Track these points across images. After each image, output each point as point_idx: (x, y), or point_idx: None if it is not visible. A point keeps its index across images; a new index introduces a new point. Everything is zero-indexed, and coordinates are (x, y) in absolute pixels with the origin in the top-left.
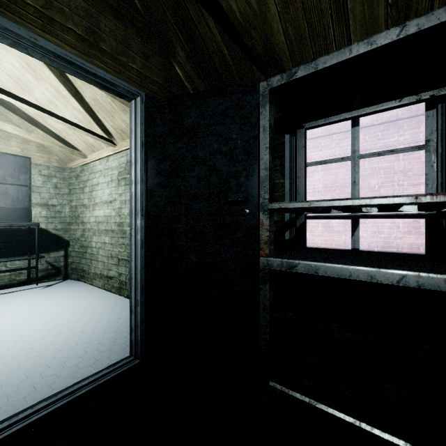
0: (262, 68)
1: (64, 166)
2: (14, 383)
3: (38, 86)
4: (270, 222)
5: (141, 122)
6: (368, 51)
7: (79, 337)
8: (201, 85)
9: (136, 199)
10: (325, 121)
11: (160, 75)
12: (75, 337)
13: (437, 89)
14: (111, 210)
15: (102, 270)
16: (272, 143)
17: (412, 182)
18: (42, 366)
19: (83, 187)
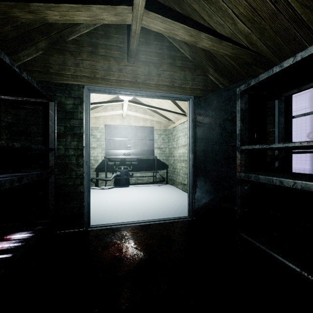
0: (254, 66)
1: (166, 129)
2: (149, 213)
3: None
4: (241, 156)
5: (192, 110)
6: (281, 70)
7: (169, 206)
8: (224, 81)
9: (189, 145)
10: (297, 90)
11: (201, 85)
12: (168, 205)
13: None
14: (185, 149)
15: (181, 180)
16: (242, 117)
17: None
18: (157, 211)
19: (173, 138)
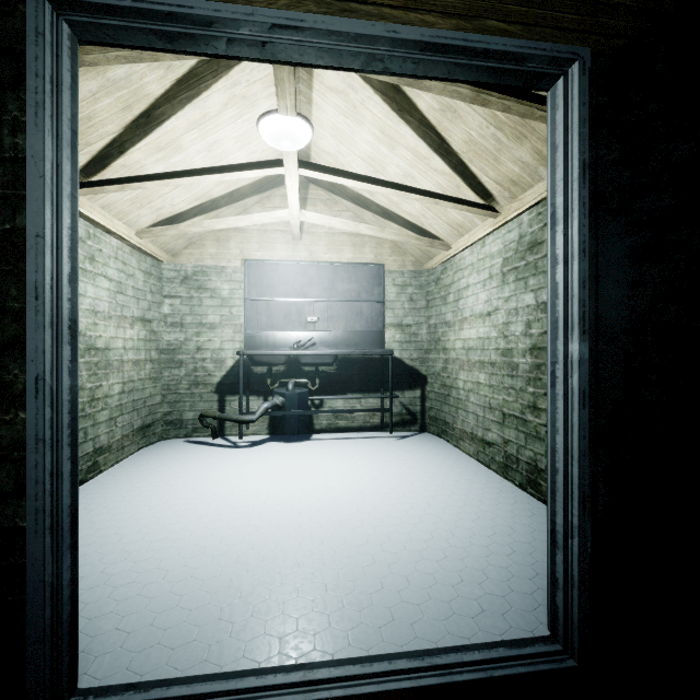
0: None
1: (420, 269)
2: (367, 589)
3: (392, 157)
4: None
5: (581, 118)
6: None
7: (447, 542)
8: None
9: (566, 297)
10: None
11: None
12: (442, 540)
13: None
14: (489, 327)
15: (474, 427)
16: None
17: None
18: (399, 575)
19: (445, 295)
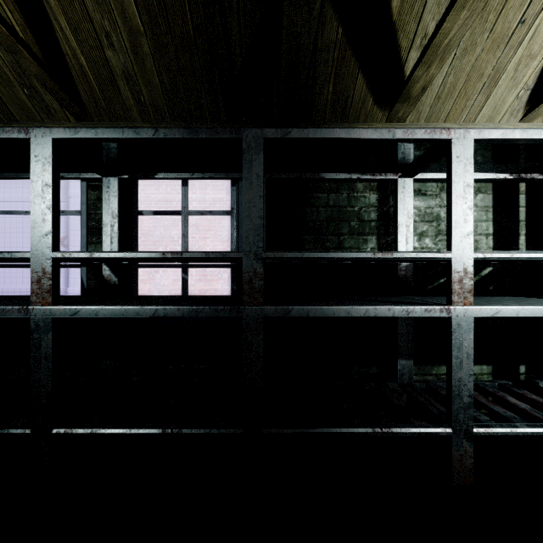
0: None
1: None
2: None
3: None
4: None
5: None
6: None
7: None
8: None
9: None
10: None
11: None
12: None
13: (67, 173)
14: None
15: None
16: None
17: (202, 236)
18: None
19: None
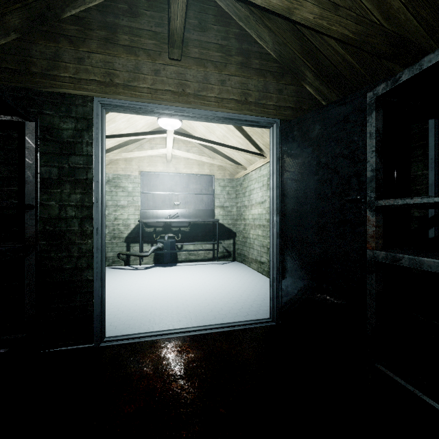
0: (391, 61)
1: (233, 178)
2: (206, 312)
3: (218, 128)
4: (377, 218)
5: (277, 142)
6: None
7: (239, 298)
8: (331, 94)
9: (273, 201)
10: None
11: (292, 100)
12: (237, 298)
13: None
14: (262, 209)
15: (257, 256)
16: (379, 145)
17: None
18: (218, 308)
19: (244, 192)
